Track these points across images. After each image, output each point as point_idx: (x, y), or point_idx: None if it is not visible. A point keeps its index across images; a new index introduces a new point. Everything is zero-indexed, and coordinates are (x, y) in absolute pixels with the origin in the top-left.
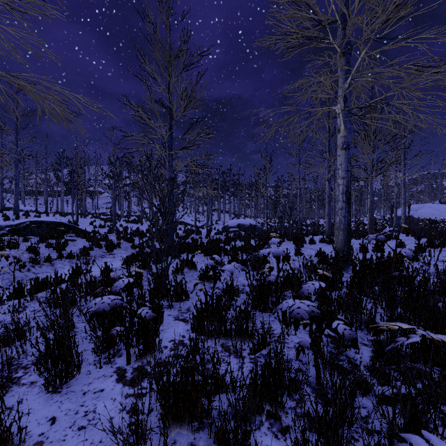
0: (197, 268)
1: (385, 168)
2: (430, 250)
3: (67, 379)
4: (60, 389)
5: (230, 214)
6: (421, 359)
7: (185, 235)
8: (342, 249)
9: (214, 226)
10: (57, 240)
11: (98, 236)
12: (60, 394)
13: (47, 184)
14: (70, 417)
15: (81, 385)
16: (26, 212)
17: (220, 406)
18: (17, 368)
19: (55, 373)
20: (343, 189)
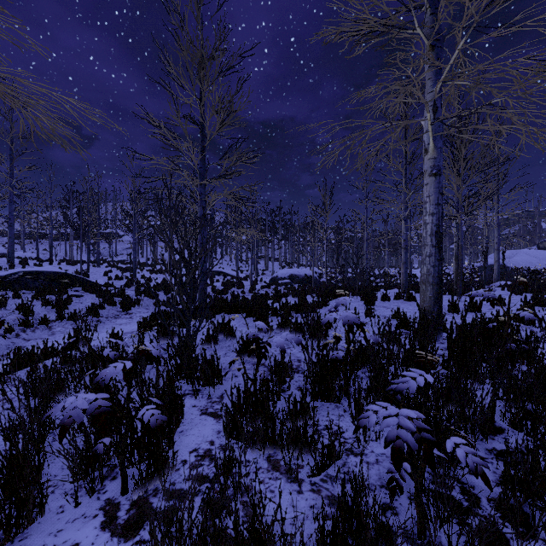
0: (236, 335)
1: (479, 203)
2: None
3: (20, 528)
4: (9, 542)
5: (280, 263)
6: None
7: (224, 288)
8: (431, 309)
9: (260, 277)
10: (57, 296)
11: (112, 290)
12: None
13: (51, 224)
14: None
15: (45, 534)
16: (24, 259)
17: None
18: None
19: None
20: (432, 230)
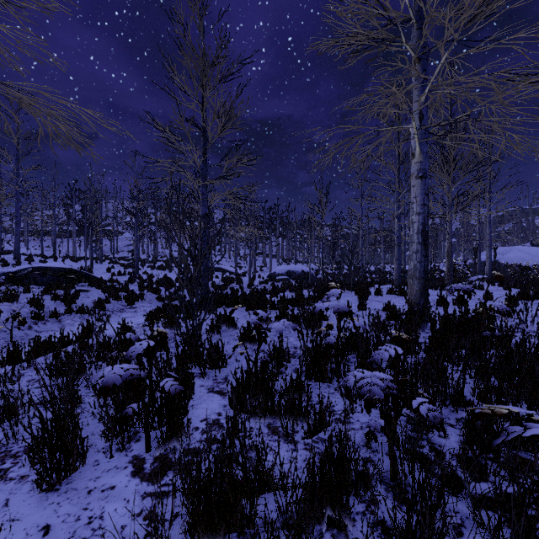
0: (237, 326)
1: (467, 202)
2: (526, 303)
3: (68, 473)
4: (58, 485)
5: (277, 259)
6: (526, 445)
7: (223, 284)
8: (417, 302)
9: (258, 273)
10: (66, 291)
11: (116, 286)
12: (57, 492)
13: (55, 222)
14: (68, 525)
15: (86, 480)
16: (30, 256)
17: (266, 510)
18: (5, 456)
19: (51, 465)
20: (418, 228)
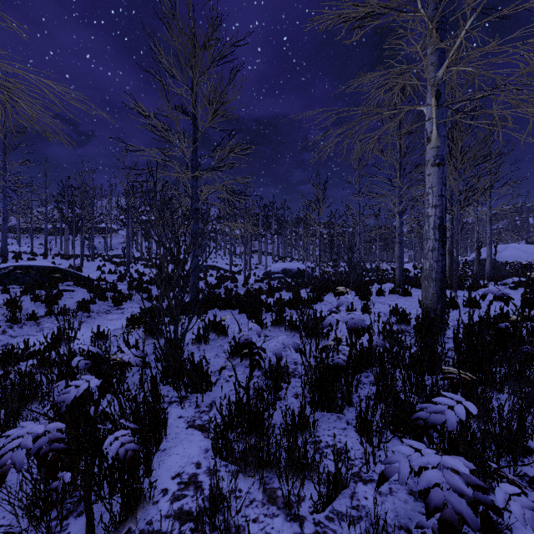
0: (229, 333)
1: (476, 197)
2: None
3: None
4: None
5: (273, 257)
6: None
7: (217, 283)
8: (434, 307)
9: (253, 271)
10: (47, 291)
11: (104, 285)
12: None
13: (46, 219)
14: None
15: None
16: (18, 254)
17: None
18: None
19: None
20: (435, 223)
